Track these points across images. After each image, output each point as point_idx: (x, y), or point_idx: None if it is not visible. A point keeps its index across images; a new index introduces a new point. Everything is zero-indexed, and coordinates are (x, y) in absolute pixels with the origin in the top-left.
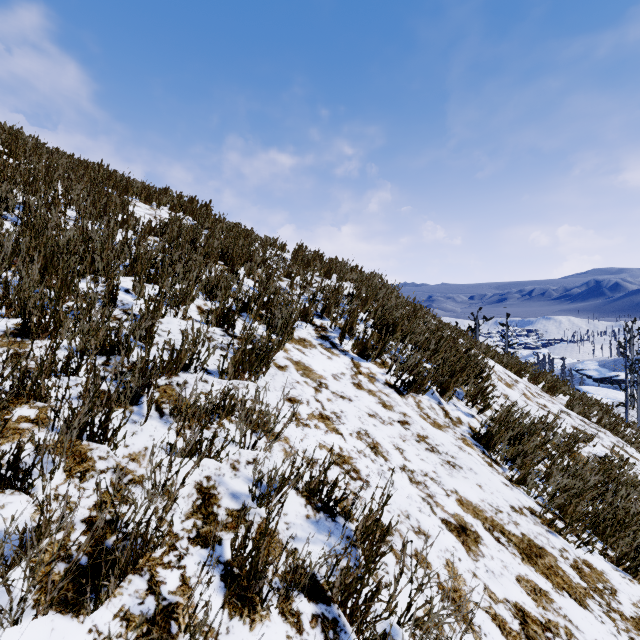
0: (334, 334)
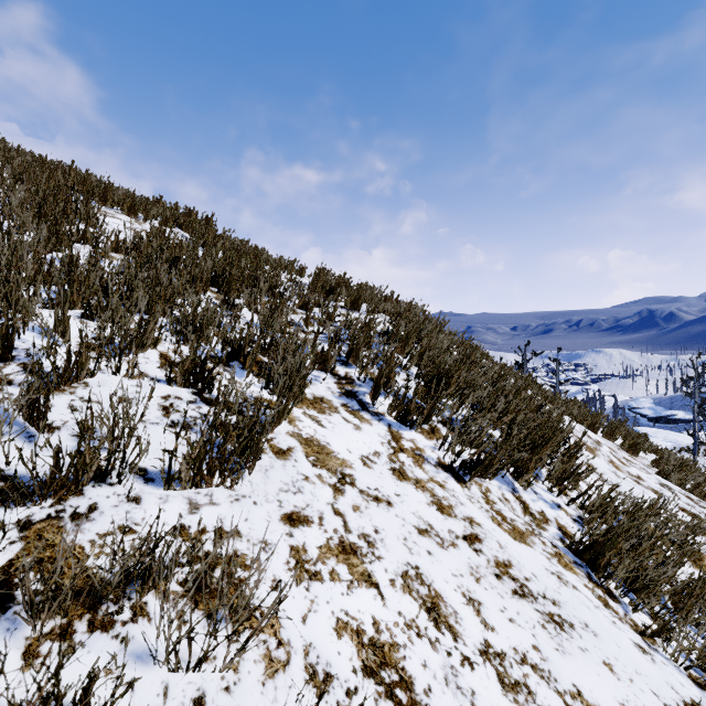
0: (364, 388)
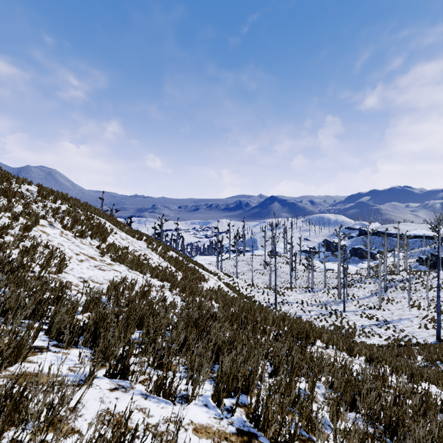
0: (55, 224)
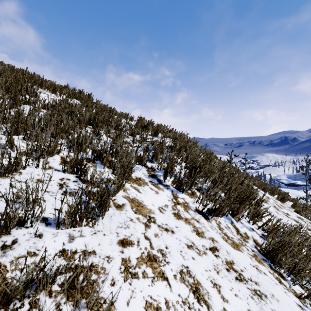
0: (160, 173)
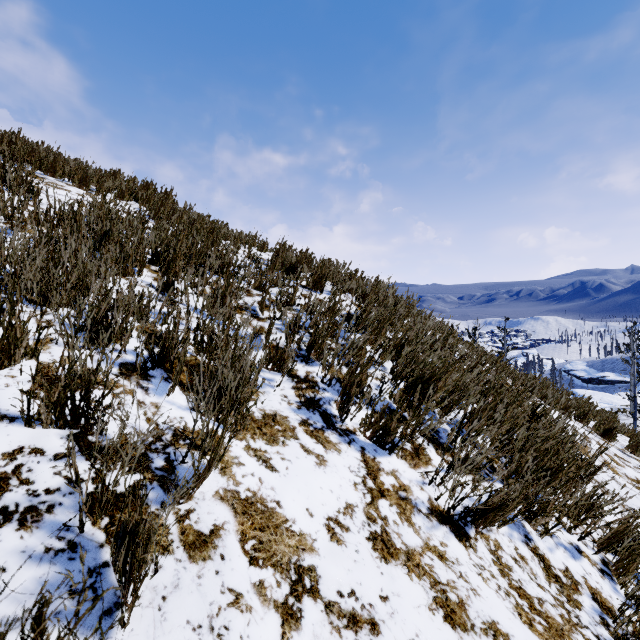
0: (329, 394)
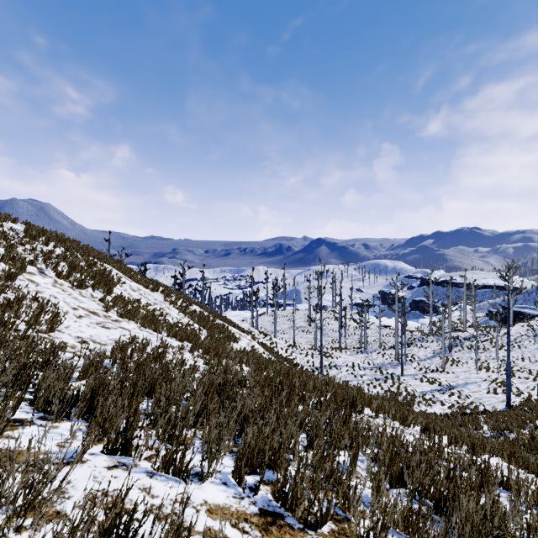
0: (47, 271)
